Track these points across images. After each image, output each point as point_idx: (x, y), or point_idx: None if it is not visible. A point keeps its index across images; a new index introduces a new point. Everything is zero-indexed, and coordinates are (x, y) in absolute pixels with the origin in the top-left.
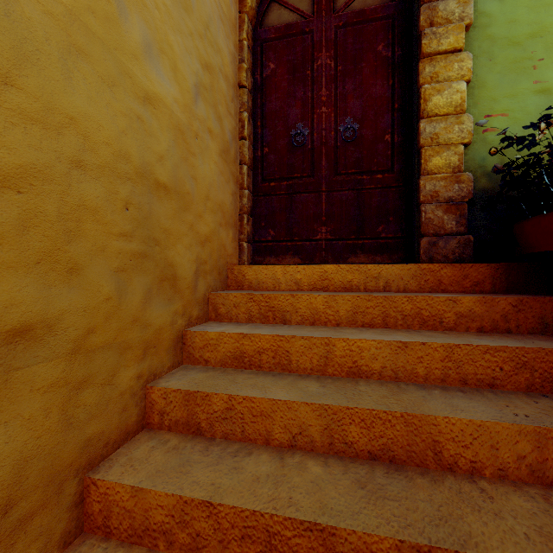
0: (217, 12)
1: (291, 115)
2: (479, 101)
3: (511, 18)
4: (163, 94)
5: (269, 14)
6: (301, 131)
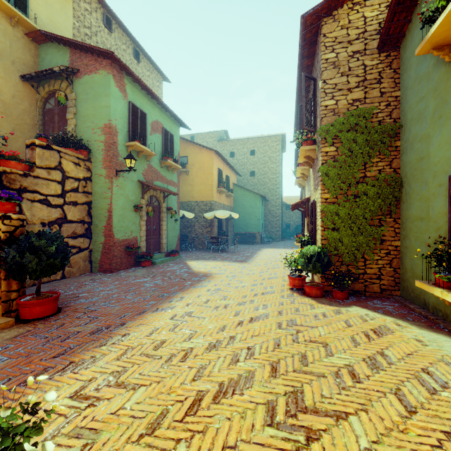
0: (23, 112)
1: (50, 130)
2: (78, 129)
3: (83, 112)
4: (2, 133)
5: (47, 105)
6: (52, 135)
